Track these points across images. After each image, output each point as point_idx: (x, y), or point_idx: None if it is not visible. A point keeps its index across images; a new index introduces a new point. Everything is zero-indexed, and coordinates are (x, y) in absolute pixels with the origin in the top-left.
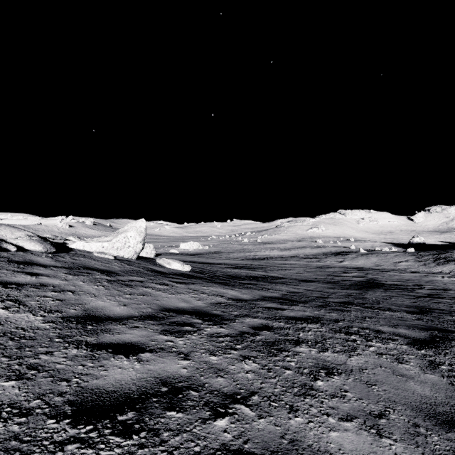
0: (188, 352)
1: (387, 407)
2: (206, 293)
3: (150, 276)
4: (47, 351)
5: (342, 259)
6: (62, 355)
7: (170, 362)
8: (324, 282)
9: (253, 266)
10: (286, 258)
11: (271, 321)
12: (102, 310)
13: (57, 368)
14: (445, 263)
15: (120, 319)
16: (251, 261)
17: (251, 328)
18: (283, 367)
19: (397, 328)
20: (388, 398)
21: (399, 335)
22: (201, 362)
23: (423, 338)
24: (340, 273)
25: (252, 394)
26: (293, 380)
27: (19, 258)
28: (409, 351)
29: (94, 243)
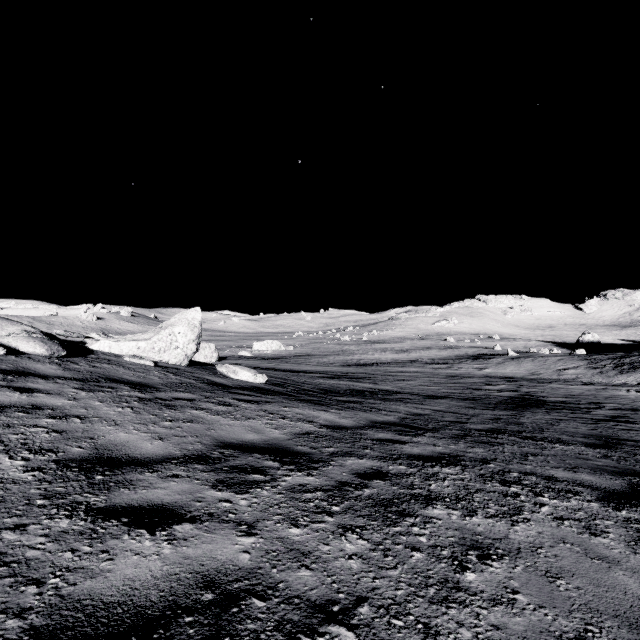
0: (253, 520)
1: (588, 622)
2: (288, 417)
3: (205, 392)
4: (18, 524)
5: (483, 364)
6: (41, 532)
7: (223, 542)
8: (460, 399)
9: (357, 375)
10: (403, 363)
11: (386, 463)
12: (123, 447)
13: (27, 558)
14: (630, 371)
15: (150, 463)
16: (354, 367)
17: (355, 475)
18: (408, 547)
19: (577, 473)
20: (586, 604)
21: (583, 485)
22: (274, 540)
23: (619, 488)
24: (481, 385)
25: (358, 602)
26: (426, 572)
27: (8, 365)
28: (604, 513)
29: (125, 342)
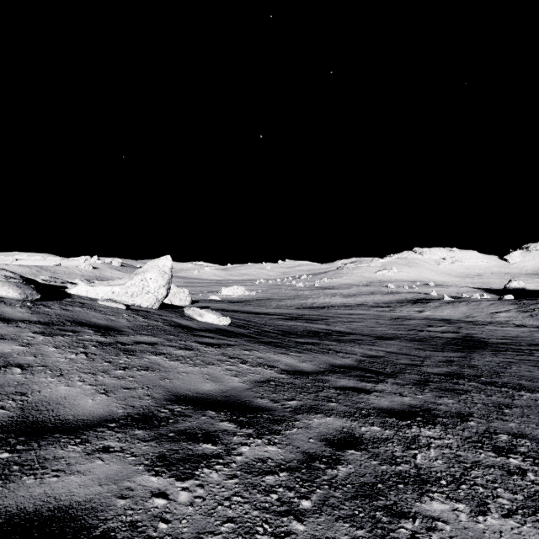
0: (192, 536)
1: None
2: (248, 362)
3: (169, 335)
4: None
5: (422, 308)
6: None
7: None
8: (407, 340)
9: (311, 316)
10: (351, 306)
11: (357, 423)
12: (56, 406)
13: None
14: None
15: (82, 428)
16: (308, 310)
17: (324, 442)
18: None
19: None
20: None
21: None
22: None
23: None
24: (423, 327)
25: None
26: None
27: None
28: None
29: (101, 287)
